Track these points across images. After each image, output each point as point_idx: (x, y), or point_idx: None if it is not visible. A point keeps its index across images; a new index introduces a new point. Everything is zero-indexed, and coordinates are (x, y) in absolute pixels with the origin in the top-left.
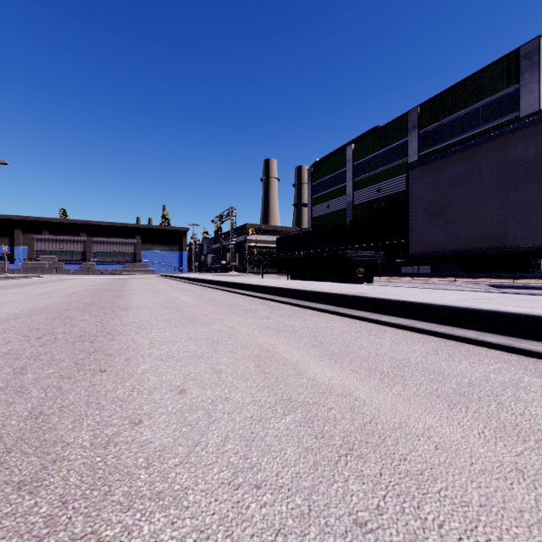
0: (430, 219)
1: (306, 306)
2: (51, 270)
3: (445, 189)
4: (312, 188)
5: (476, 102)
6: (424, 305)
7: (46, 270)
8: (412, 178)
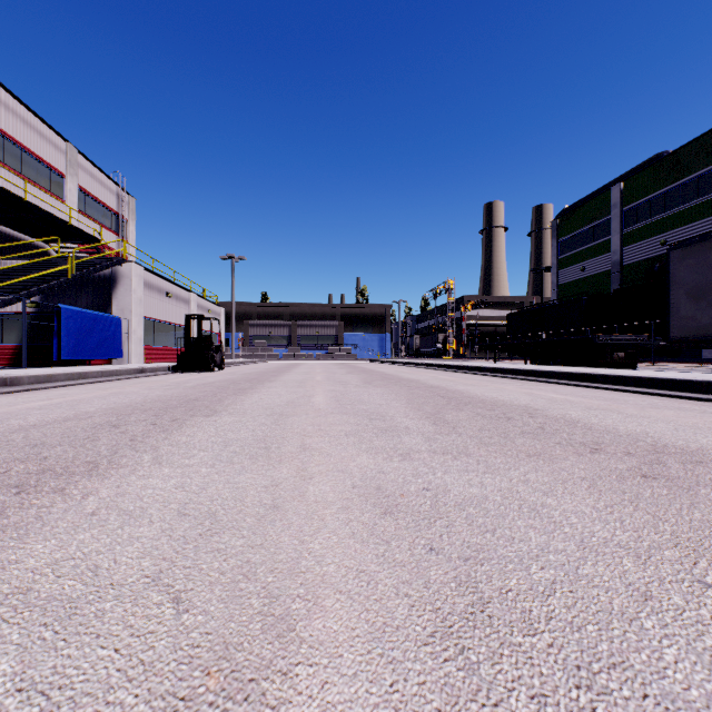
0: (693, 303)
1: (549, 382)
2: (263, 355)
3: (709, 272)
4: (557, 246)
5: None
6: (635, 377)
7: (259, 355)
8: (673, 259)
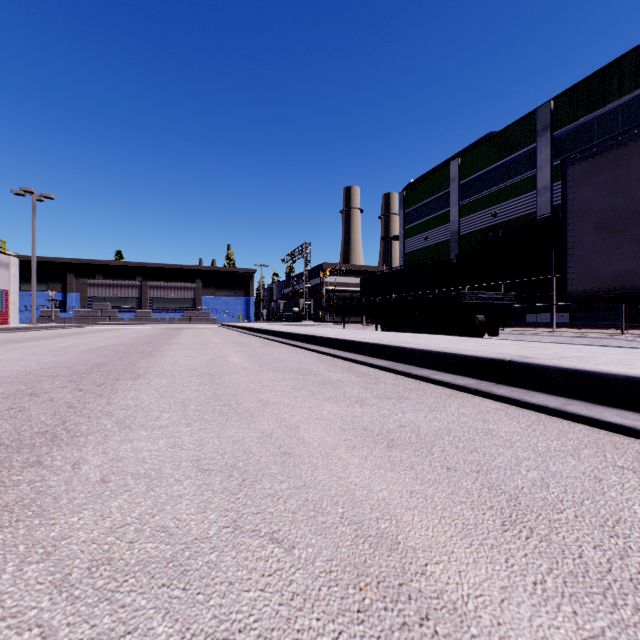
0: (606, 239)
1: (421, 377)
2: (104, 319)
3: (635, 189)
4: (404, 216)
5: (639, 86)
6: None
7: (98, 319)
8: (573, 178)
